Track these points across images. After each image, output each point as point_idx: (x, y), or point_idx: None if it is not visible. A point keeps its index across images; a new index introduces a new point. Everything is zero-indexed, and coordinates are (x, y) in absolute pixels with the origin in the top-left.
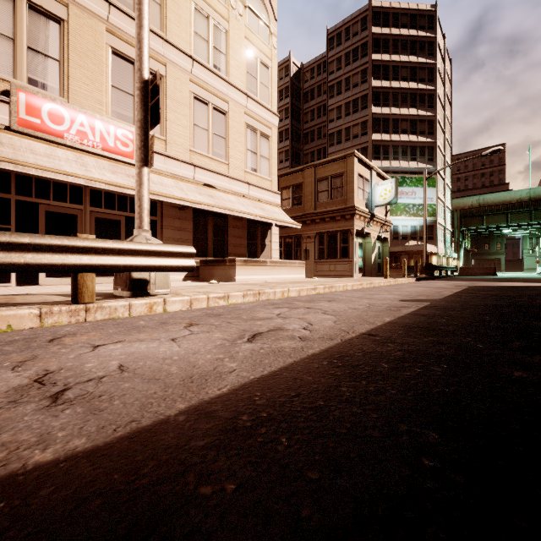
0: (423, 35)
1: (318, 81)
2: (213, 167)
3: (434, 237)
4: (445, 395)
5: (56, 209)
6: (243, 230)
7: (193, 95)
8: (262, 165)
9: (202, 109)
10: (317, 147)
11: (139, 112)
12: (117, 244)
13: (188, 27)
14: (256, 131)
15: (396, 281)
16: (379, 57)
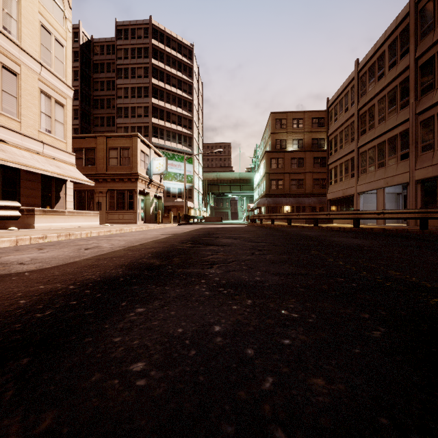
0: (186, 61)
1: (107, 59)
2: (2, 122)
3: (192, 197)
4: (157, 251)
5: None
6: (36, 183)
7: None
8: (57, 128)
9: None
10: (107, 114)
11: None
12: None
13: None
14: (51, 97)
15: (165, 225)
16: (157, 63)
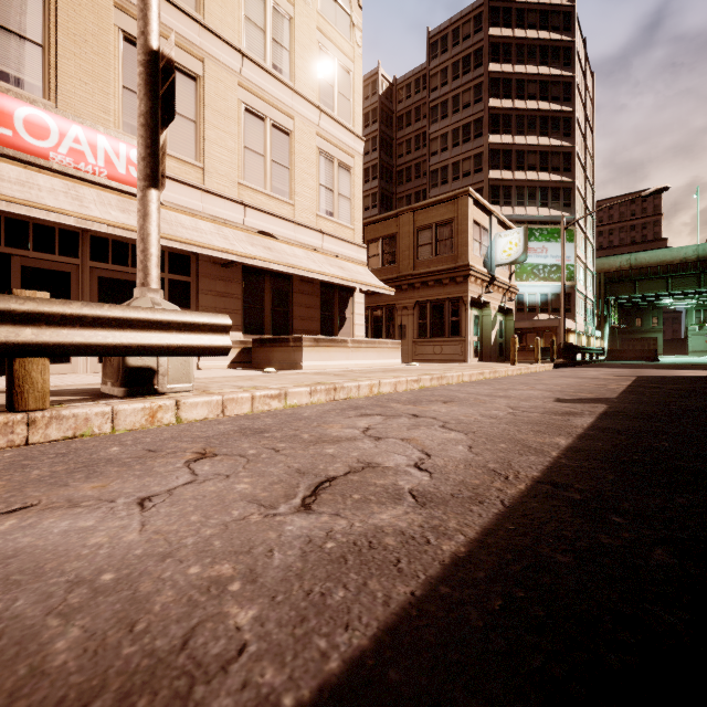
0: (558, 38)
1: (416, 101)
2: (272, 208)
3: (571, 309)
4: None
5: (38, 263)
6: (314, 297)
7: (244, 105)
8: (341, 207)
9: (256, 126)
10: (415, 189)
11: (143, 101)
12: (89, 309)
13: (236, 9)
14: (333, 160)
15: (529, 368)
16: (498, 68)
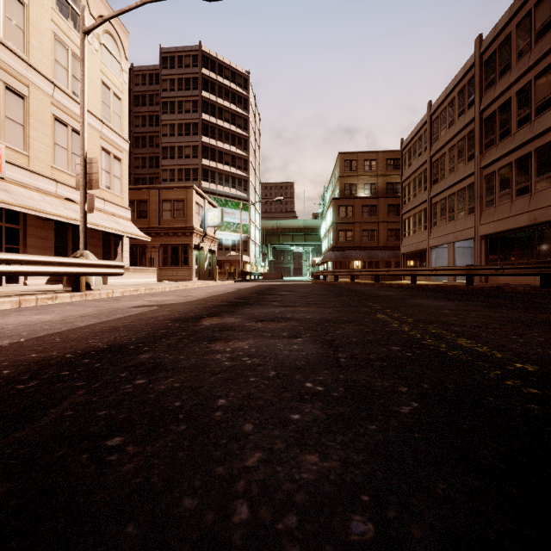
0: (241, 91)
1: (150, 90)
2: (72, 183)
3: (248, 250)
4: (236, 297)
5: None
6: (99, 240)
7: (55, 116)
8: (115, 183)
9: (62, 130)
10: (149, 154)
11: (84, 180)
12: (95, 262)
13: (50, 54)
14: (110, 153)
15: (223, 282)
16: (207, 96)
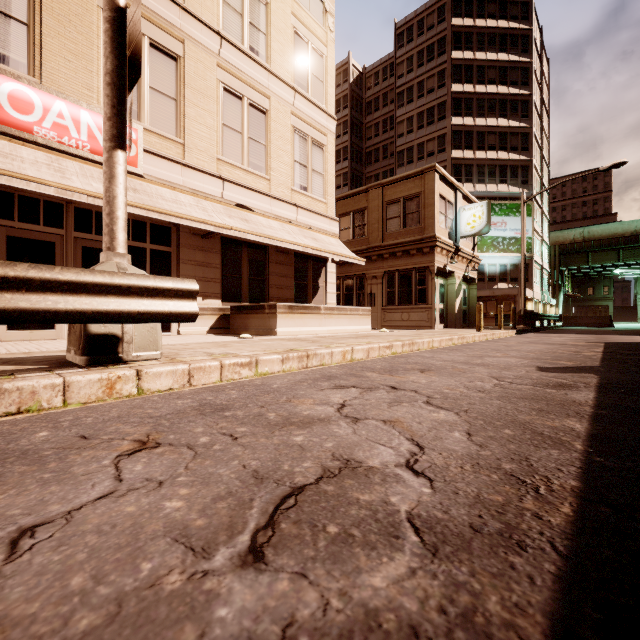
0: (516, 26)
1: (383, 88)
2: (249, 183)
3: (529, 279)
4: None
5: (23, 233)
6: (289, 267)
7: (222, 85)
8: (314, 182)
9: (234, 104)
10: (382, 169)
11: (109, 59)
12: (36, 271)
13: None
14: (306, 137)
15: (494, 334)
16: (460, 55)
